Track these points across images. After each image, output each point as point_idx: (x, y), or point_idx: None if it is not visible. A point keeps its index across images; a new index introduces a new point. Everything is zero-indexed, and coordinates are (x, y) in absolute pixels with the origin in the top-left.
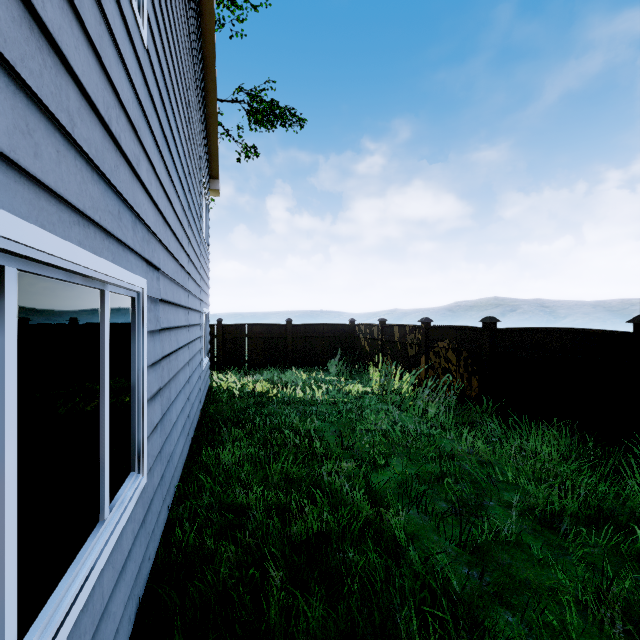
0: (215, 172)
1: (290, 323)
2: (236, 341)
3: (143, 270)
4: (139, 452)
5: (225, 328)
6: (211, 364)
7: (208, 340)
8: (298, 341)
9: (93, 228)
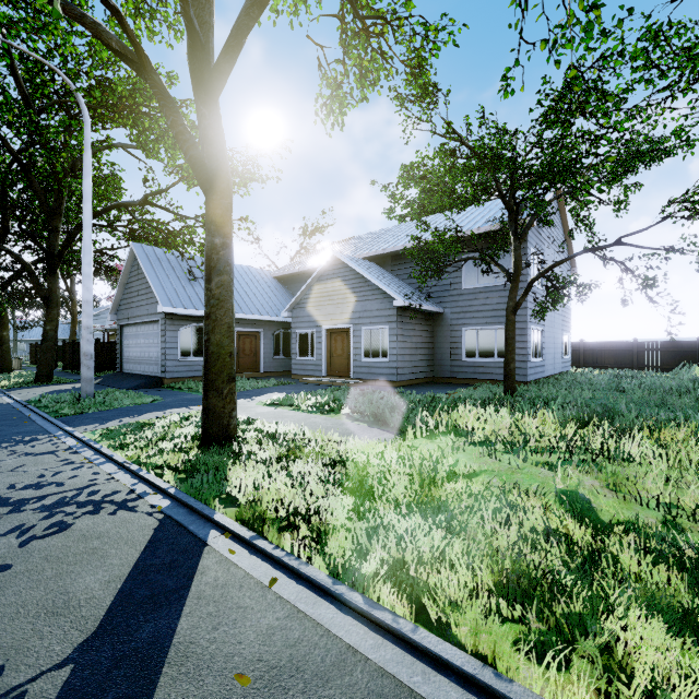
0: (573, 265)
1: (635, 341)
2: (593, 352)
3: (542, 326)
4: (541, 355)
5: (585, 344)
6: (576, 365)
7: (569, 348)
8: (643, 353)
9: (537, 324)
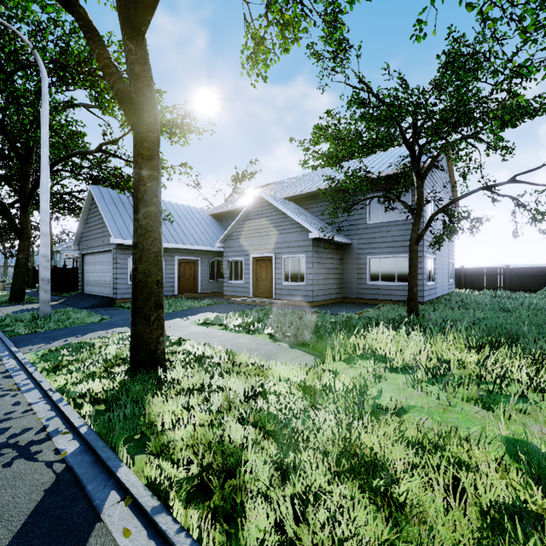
0: (457, 204)
1: (507, 267)
2: (472, 276)
3: (434, 255)
4: (434, 279)
5: (465, 270)
6: (457, 287)
7: (453, 273)
8: (514, 277)
9: (431, 253)
